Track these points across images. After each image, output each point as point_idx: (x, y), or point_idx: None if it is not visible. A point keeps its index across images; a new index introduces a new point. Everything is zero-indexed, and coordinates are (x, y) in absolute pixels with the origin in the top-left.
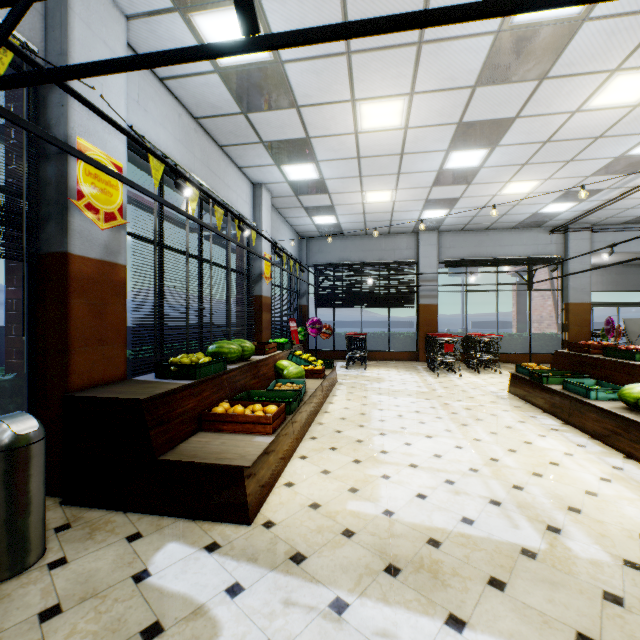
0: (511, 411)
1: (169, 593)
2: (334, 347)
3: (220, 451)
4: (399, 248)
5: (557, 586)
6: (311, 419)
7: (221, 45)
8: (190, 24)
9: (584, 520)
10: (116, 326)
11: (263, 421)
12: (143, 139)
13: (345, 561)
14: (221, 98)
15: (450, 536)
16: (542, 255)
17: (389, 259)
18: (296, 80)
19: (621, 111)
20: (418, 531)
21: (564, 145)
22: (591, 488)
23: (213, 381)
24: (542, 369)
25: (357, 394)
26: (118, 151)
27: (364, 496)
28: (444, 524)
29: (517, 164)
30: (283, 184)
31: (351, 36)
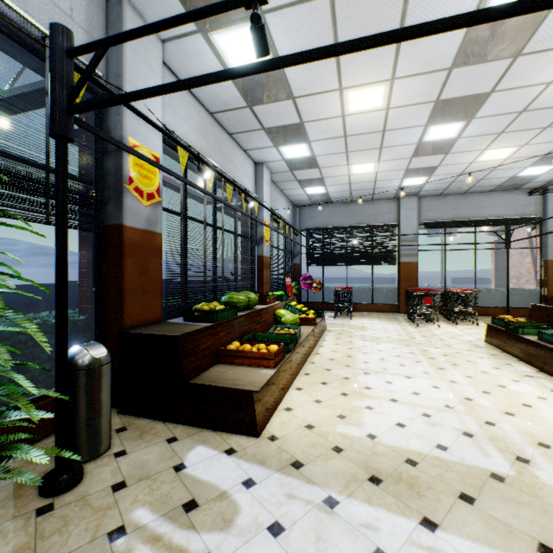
0: (487, 358)
1: (200, 481)
2: (323, 299)
3: (234, 379)
4: (381, 212)
5: (523, 505)
6: (305, 359)
7: (242, 68)
8: (209, 41)
9: None
10: (155, 280)
11: (267, 357)
12: (173, 134)
13: (335, 470)
14: (231, 96)
15: (426, 458)
16: (520, 215)
17: (372, 222)
18: (292, 77)
19: None
20: (397, 452)
21: (540, 113)
22: None
23: (226, 324)
24: (518, 321)
25: (344, 340)
26: (156, 145)
27: (351, 422)
28: (420, 448)
29: (493, 133)
30: (280, 162)
31: (341, 53)
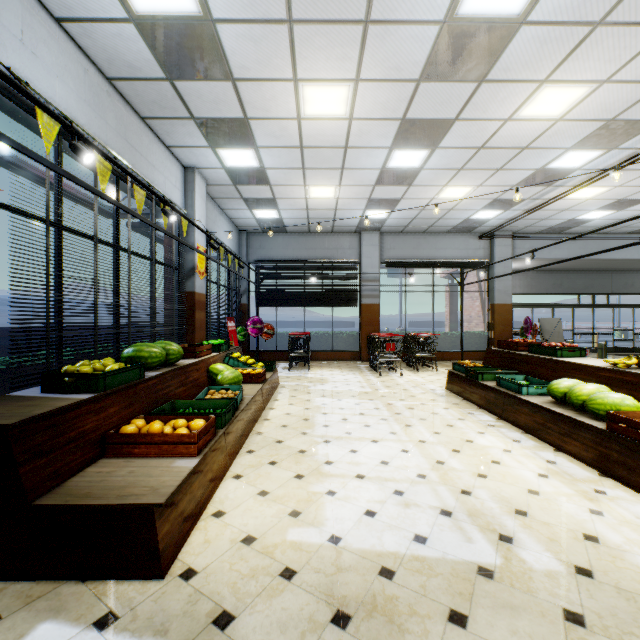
0: (451, 408)
1: None
2: (276, 348)
3: (125, 485)
4: (342, 247)
5: (519, 611)
6: (249, 429)
7: None
8: None
9: (532, 524)
10: None
11: (186, 440)
12: (30, 89)
13: (284, 615)
14: (140, 56)
15: (404, 561)
16: (472, 259)
17: (332, 258)
18: (231, 46)
19: (545, 124)
20: (369, 559)
21: (496, 153)
22: (532, 486)
23: (124, 393)
24: (477, 366)
25: (300, 397)
26: None
27: (307, 520)
28: (396, 546)
29: (454, 168)
30: (219, 170)
31: None
